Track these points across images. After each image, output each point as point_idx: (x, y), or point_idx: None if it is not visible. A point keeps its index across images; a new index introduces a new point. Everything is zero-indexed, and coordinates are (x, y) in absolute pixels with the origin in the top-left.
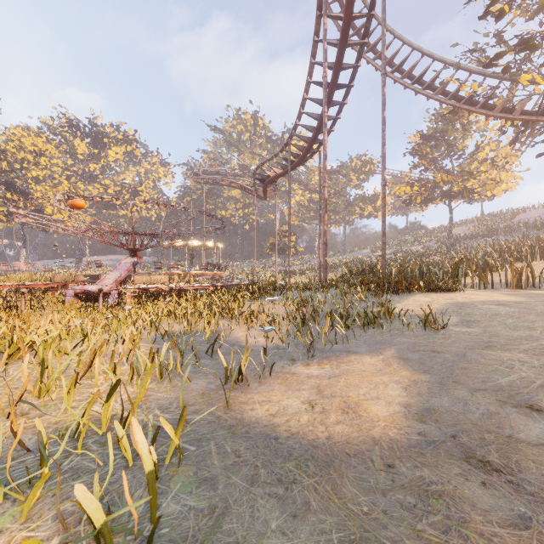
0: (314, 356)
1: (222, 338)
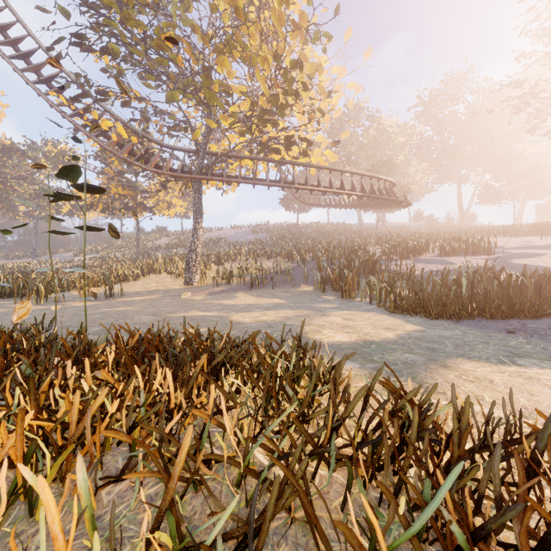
0: None
1: None
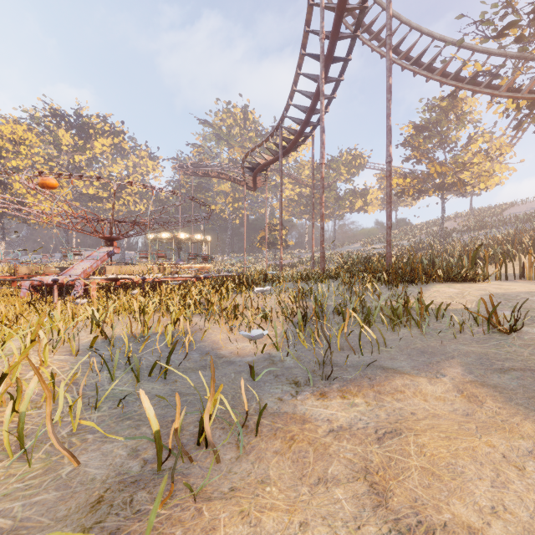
0: (333, 379)
1: (186, 346)
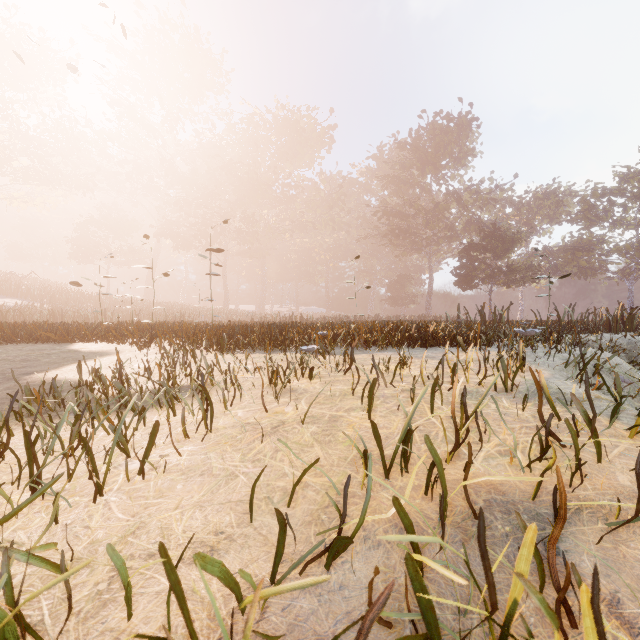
0: None
1: None
